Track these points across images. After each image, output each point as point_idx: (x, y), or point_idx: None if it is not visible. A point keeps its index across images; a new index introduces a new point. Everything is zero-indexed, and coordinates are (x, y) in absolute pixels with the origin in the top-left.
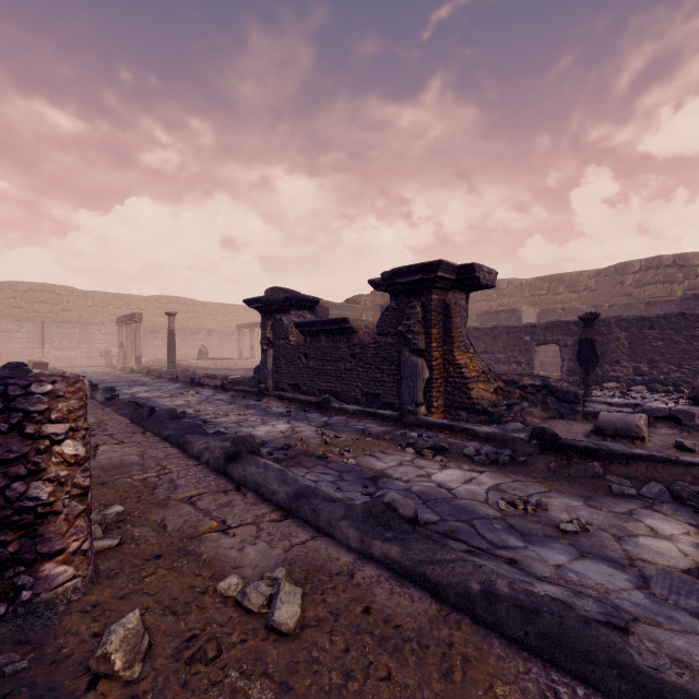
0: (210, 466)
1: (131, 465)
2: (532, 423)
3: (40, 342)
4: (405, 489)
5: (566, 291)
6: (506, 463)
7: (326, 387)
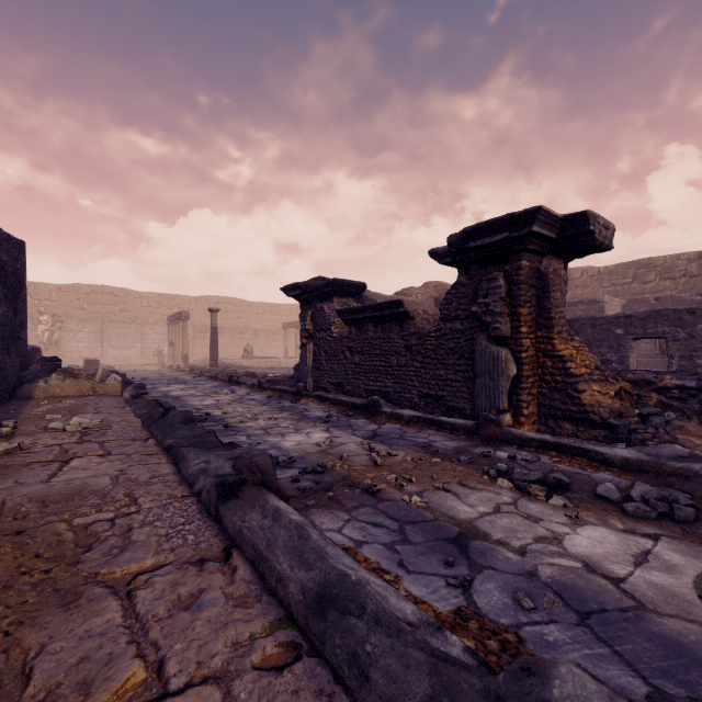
0: (201, 501)
1: (88, 495)
2: (688, 444)
3: (100, 341)
4: (526, 574)
5: (657, 278)
6: (690, 520)
7: (374, 386)
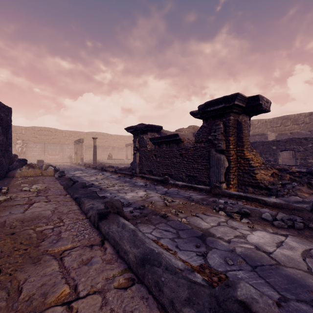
0: (91, 221)
1: (42, 218)
2: (302, 196)
3: (44, 152)
4: (230, 250)
5: (291, 124)
6: (301, 228)
7: (166, 172)
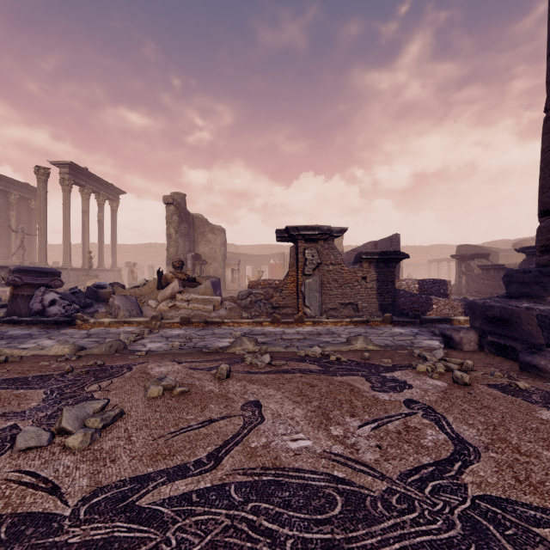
0: None
1: None
2: None
3: None
4: None
5: None
6: None
7: (493, 292)
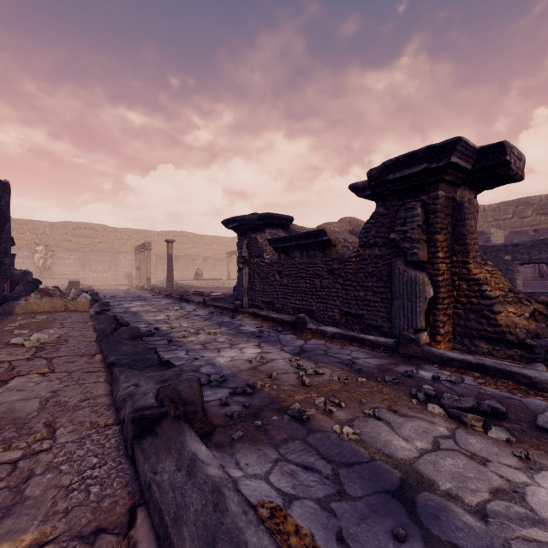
0: (123, 432)
1: (5, 426)
2: None
3: (83, 266)
4: None
5: (534, 213)
6: None
7: (300, 305)
